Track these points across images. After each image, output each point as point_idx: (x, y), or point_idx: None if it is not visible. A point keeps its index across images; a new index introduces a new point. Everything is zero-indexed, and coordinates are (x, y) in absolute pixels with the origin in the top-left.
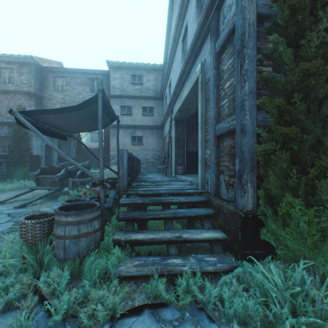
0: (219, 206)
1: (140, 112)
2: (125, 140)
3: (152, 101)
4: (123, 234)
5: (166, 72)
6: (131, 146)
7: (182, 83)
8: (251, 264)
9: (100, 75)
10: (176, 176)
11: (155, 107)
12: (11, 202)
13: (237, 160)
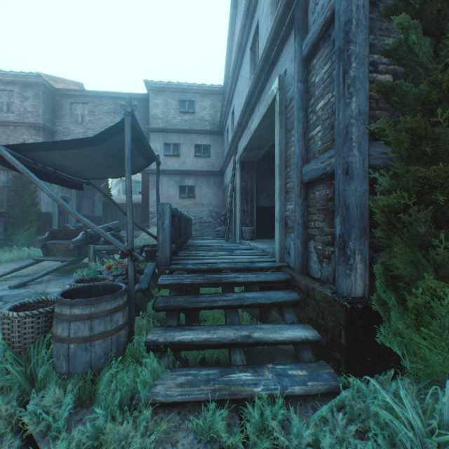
0: (308, 288)
1: (191, 152)
2: (170, 191)
3: (209, 136)
4: (162, 333)
5: (227, 94)
6: (179, 199)
7: (251, 109)
8: (363, 385)
9: (135, 100)
10: (241, 242)
11: (212, 145)
12: (6, 279)
13: (337, 218)
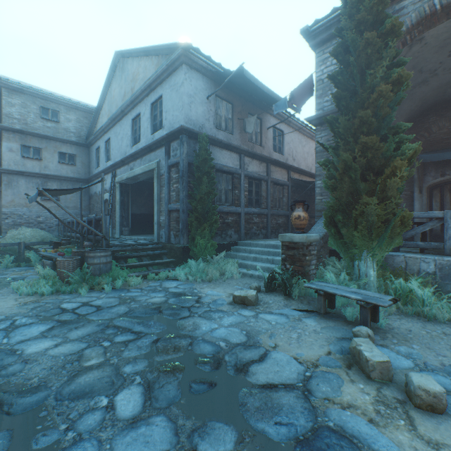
0: (172, 247)
1: (56, 158)
2: (30, 192)
3: (75, 147)
4: (123, 264)
5: (104, 127)
6: (41, 201)
7: (134, 159)
8: (186, 263)
9: None
10: (122, 237)
11: (78, 155)
12: None
13: (180, 224)
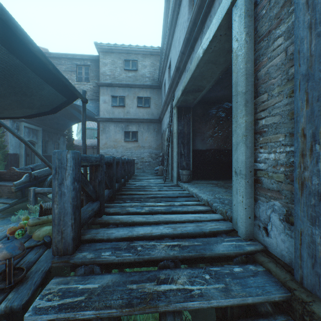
0: None
1: (134, 103)
2: (117, 135)
3: (149, 90)
4: None
5: (165, 49)
6: (124, 143)
7: (191, 47)
8: None
9: (88, 60)
10: (178, 184)
11: (151, 97)
12: None
13: None
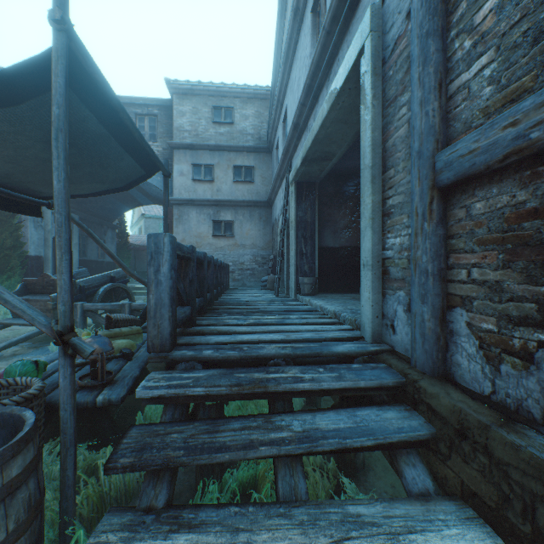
0: (465, 421)
1: (229, 176)
2: (201, 227)
3: (252, 155)
4: None
5: (277, 92)
6: (212, 239)
7: (314, 97)
8: None
9: (155, 107)
10: (297, 298)
11: (256, 167)
12: None
13: None
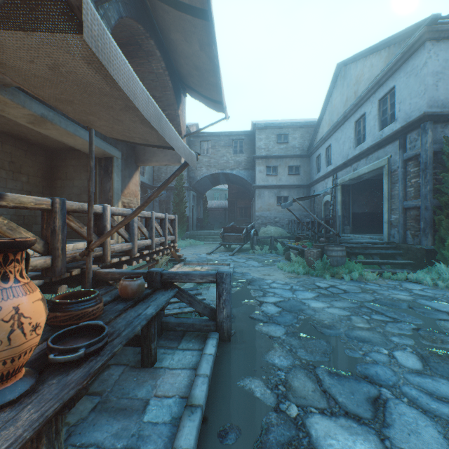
0: (408, 247)
1: (286, 171)
2: (270, 200)
3: (298, 159)
4: (355, 260)
5: (324, 136)
6: (276, 206)
7: (358, 159)
8: (431, 268)
9: (242, 135)
10: (342, 235)
11: (301, 165)
12: (214, 253)
13: (421, 222)
